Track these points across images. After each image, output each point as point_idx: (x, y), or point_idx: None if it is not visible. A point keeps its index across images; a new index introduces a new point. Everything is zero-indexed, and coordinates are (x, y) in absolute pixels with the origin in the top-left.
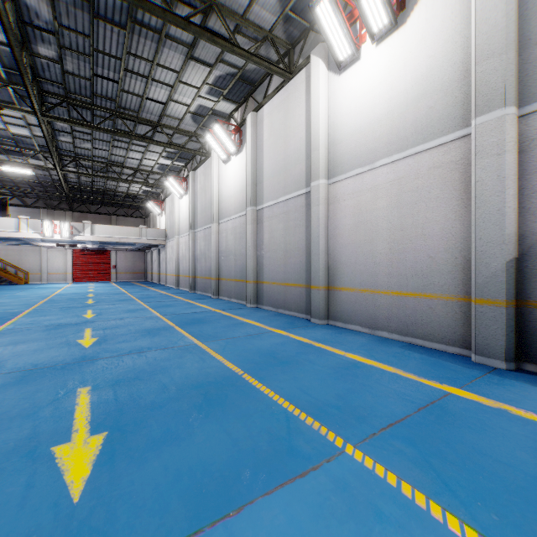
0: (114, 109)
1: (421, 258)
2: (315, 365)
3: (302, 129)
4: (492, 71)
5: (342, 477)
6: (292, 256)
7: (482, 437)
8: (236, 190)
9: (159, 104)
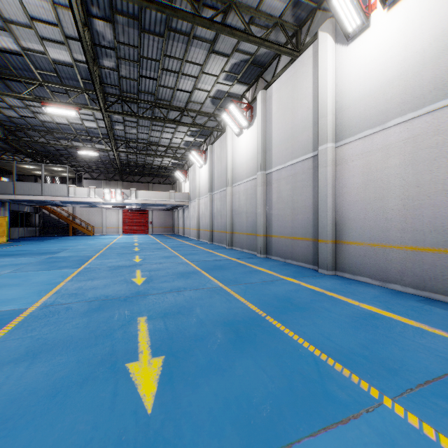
0: (153, 101)
1: (441, 213)
2: (332, 313)
3: (309, 100)
4: None
5: (387, 430)
6: (299, 213)
7: None
8: (247, 158)
9: (186, 93)
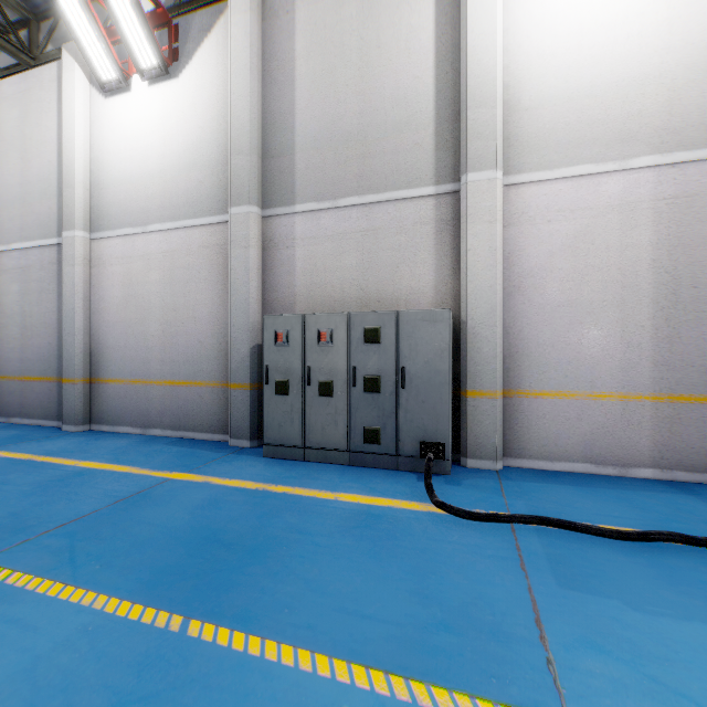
0: None
1: (193, 342)
2: (12, 485)
3: (52, 150)
4: (242, 168)
5: None
6: (36, 335)
7: (159, 509)
8: None
9: None
